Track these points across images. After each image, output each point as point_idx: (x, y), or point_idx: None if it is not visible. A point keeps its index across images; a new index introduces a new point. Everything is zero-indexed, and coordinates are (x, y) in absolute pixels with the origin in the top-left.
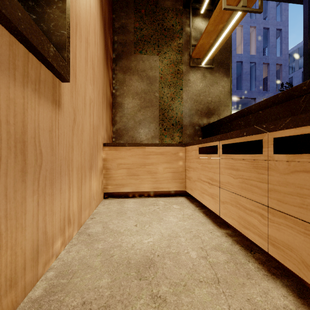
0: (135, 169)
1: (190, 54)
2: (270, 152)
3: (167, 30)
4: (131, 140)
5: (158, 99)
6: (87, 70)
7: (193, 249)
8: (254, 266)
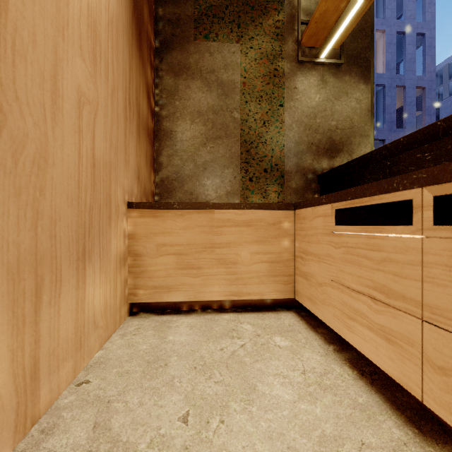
0: (193, 256)
1: (298, 38)
2: None
3: None
4: (188, 199)
5: (239, 123)
6: (69, 18)
7: None
8: None
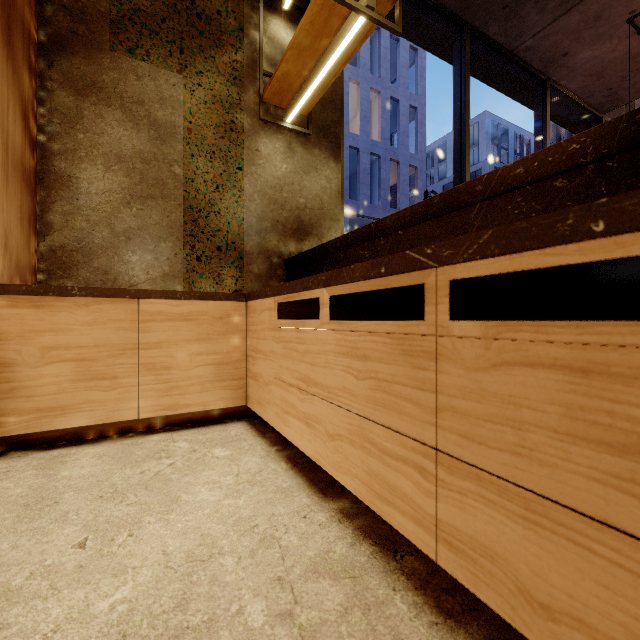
0: (105, 362)
1: (259, 91)
2: (442, 316)
3: (206, 19)
4: (100, 281)
5: (182, 181)
6: None
7: (255, 593)
8: (407, 603)
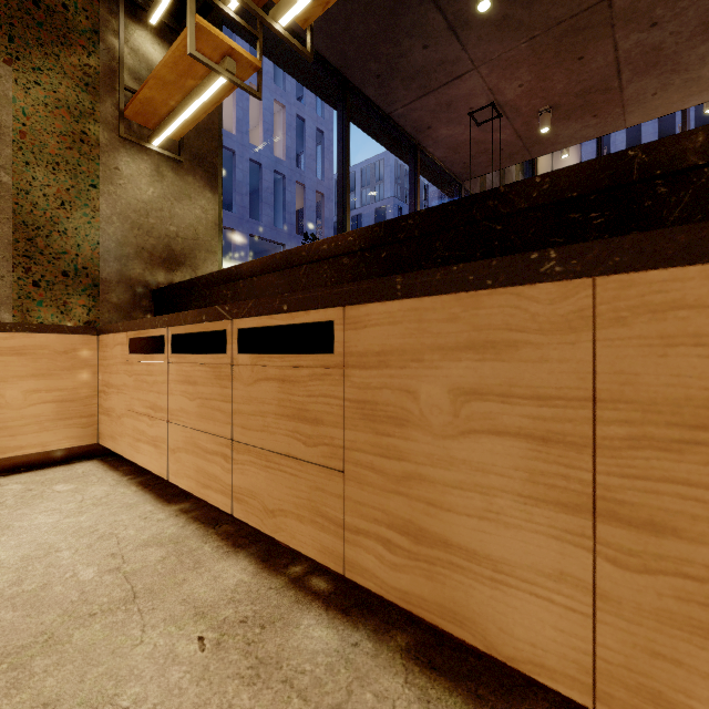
0: None
1: (119, 105)
2: (235, 352)
3: (47, 10)
4: None
5: (11, 192)
6: None
7: (89, 565)
8: (213, 547)
